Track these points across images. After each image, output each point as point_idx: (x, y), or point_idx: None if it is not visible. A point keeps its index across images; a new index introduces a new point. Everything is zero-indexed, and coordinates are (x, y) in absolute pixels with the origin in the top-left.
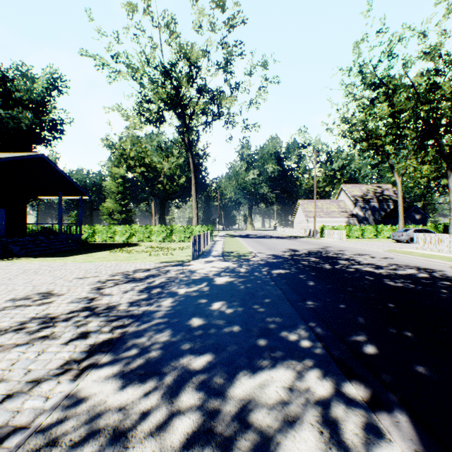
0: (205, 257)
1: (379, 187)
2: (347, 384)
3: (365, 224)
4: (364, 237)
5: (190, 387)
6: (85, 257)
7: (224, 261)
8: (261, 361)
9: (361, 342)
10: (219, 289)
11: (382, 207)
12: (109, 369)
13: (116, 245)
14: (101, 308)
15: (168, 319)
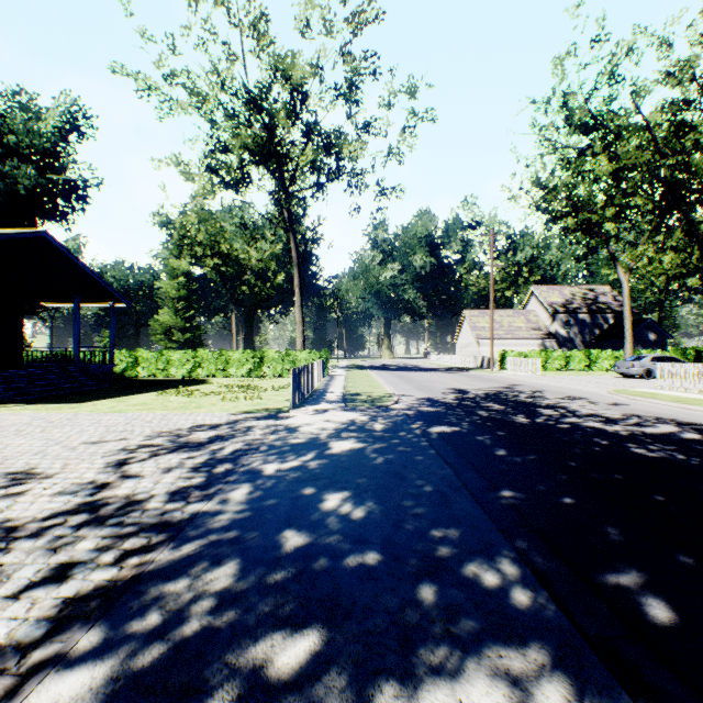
0: (314, 403)
1: (591, 290)
2: None
3: (569, 348)
4: (570, 369)
5: None
6: (114, 403)
7: (347, 411)
8: (431, 649)
9: (634, 590)
10: (339, 464)
11: (596, 321)
12: (84, 675)
13: (171, 382)
14: (112, 506)
15: (237, 533)
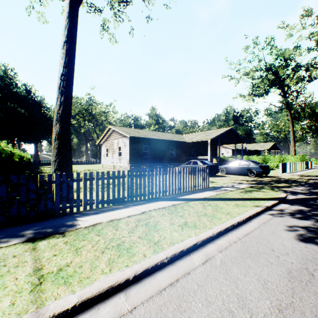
0: None
1: None
2: None
3: None
4: None
5: None
6: None
7: None
8: None
9: None
10: None
11: None
12: None
13: None
14: None
15: None
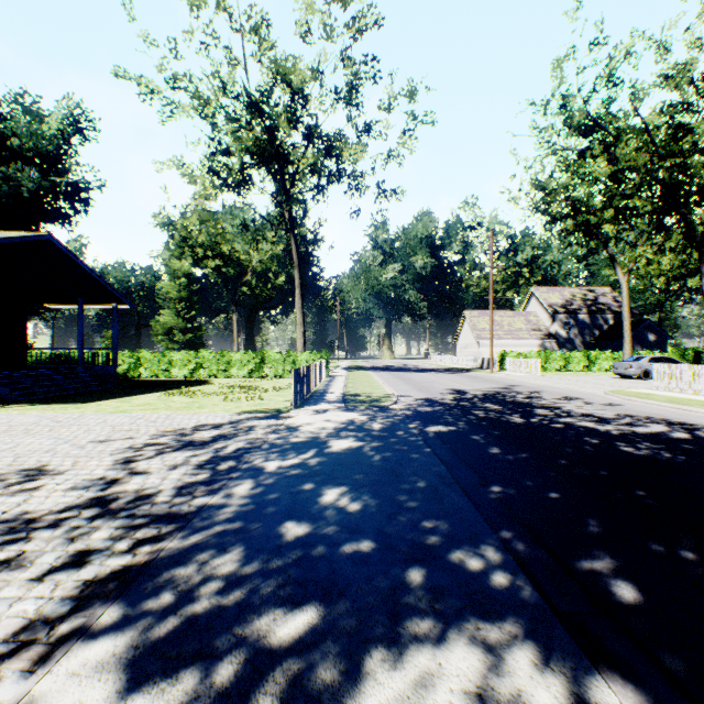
0: (314, 403)
1: (591, 291)
2: (598, 683)
3: (569, 349)
4: (569, 370)
5: (268, 695)
6: (118, 403)
7: (347, 411)
8: (416, 622)
9: (605, 574)
10: (337, 462)
11: (596, 322)
12: (108, 644)
13: (173, 383)
14: (123, 500)
15: (241, 524)
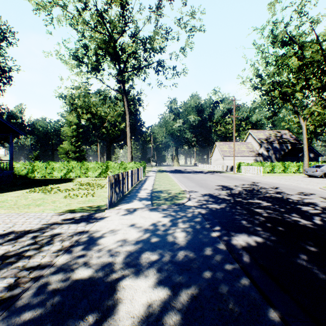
0: (128, 201)
1: (278, 132)
2: None
3: (269, 161)
4: (274, 172)
5: None
6: None
7: (152, 210)
8: None
9: None
10: None
11: (282, 147)
12: None
13: (50, 181)
14: None
15: None
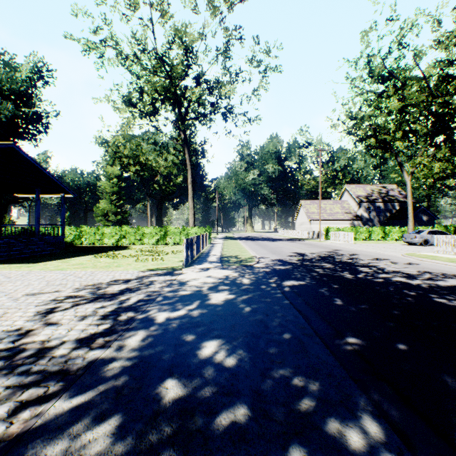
0: (200, 263)
1: (384, 187)
2: None
3: (370, 225)
4: (371, 239)
5: None
6: (59, 263)
7: (223, 269)
8: None
9: None
10: (215, 313)
11: (387, 208)
12: None
13: (104, 248)
14: (26, 353)
15: (124, 382)
